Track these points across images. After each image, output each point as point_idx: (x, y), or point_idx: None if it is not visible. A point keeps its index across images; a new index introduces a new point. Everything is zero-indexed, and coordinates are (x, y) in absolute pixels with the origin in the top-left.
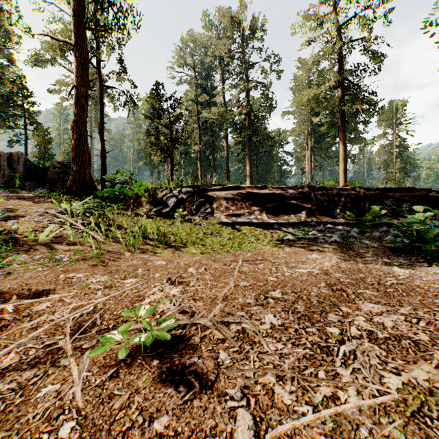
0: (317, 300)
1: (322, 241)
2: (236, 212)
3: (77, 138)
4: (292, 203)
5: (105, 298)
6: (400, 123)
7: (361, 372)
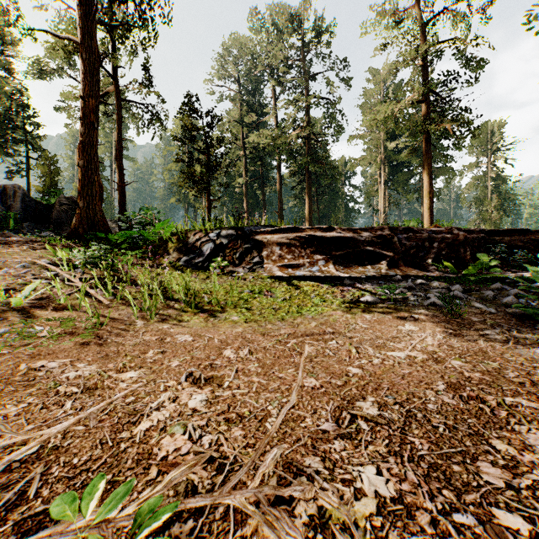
0: (445, 424)
1: (415, 304)
2: (293, 262)
3: (84, 165)
4: (368, 250)
5: (67, 422)
6: (496, 150)
7: None
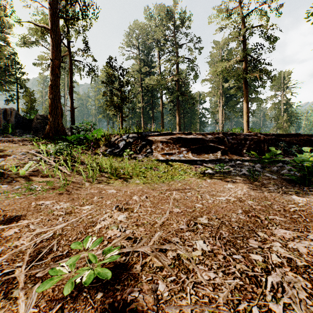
0: (238, 226)
1: (234, 174)
2: (169, 152)
3: (52, 97)
4: (210, 145)
5: (63, 224)
6: (286, 87)
7: (292, 308)
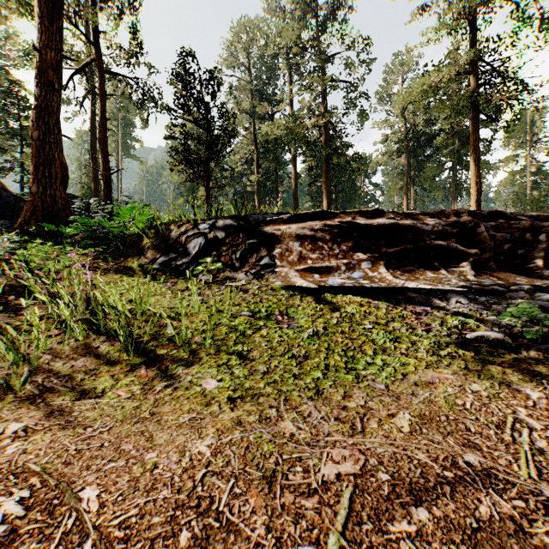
0: None
1: None
2: (321, 264)
3: (40, 137)
4: (439, 245)
5: None
6: (535, 142)
7: None
